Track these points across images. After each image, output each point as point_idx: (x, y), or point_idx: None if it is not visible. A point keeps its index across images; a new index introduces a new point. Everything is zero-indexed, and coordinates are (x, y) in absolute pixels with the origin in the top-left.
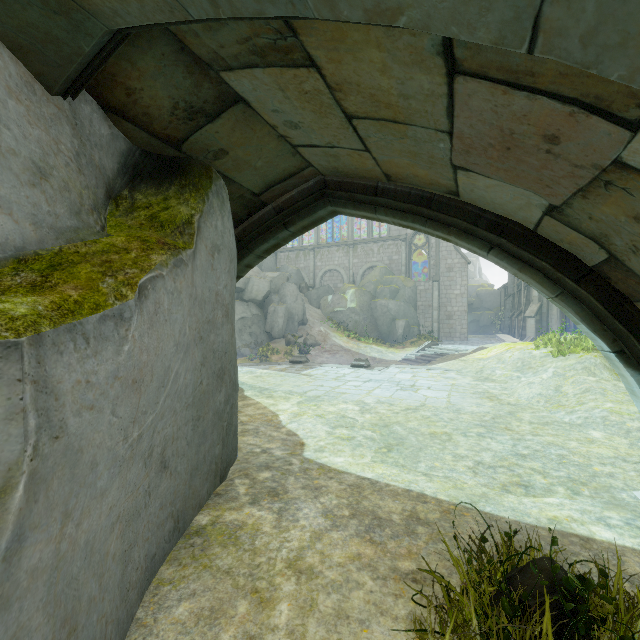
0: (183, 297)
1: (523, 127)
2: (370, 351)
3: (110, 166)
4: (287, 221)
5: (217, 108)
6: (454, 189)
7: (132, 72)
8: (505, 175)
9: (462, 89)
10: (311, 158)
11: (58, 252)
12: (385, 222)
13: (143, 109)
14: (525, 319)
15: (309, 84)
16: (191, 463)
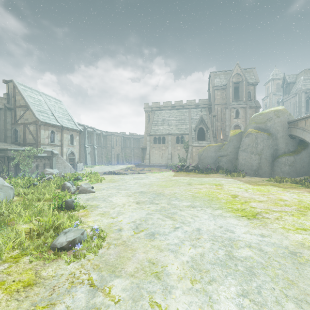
0: (305, 153)
1: None
2: None
3: (298, 141)
4: None
5: None
6: None
7: None
8: None
9: None
10: None
11: (294, 150)
12: None
13: None
14: None
15: None
16: (307, 169)
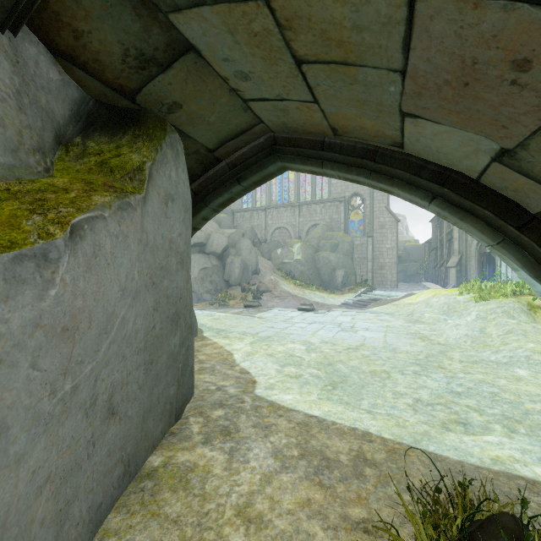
0: (130, 241)
1: (489, 53)
2: (314, 297)
3: (60, 112)
4: (240, 176)
5: (168, 57)
6: (399, 140)
7: (77, 11)
8: (456, 118)
9: (424, 9)
10: (261, 113)
11: None
12: (331, 176)
13: (93, 55)
14: (447, 269)
15: (258, 23)
16: (143, 406)
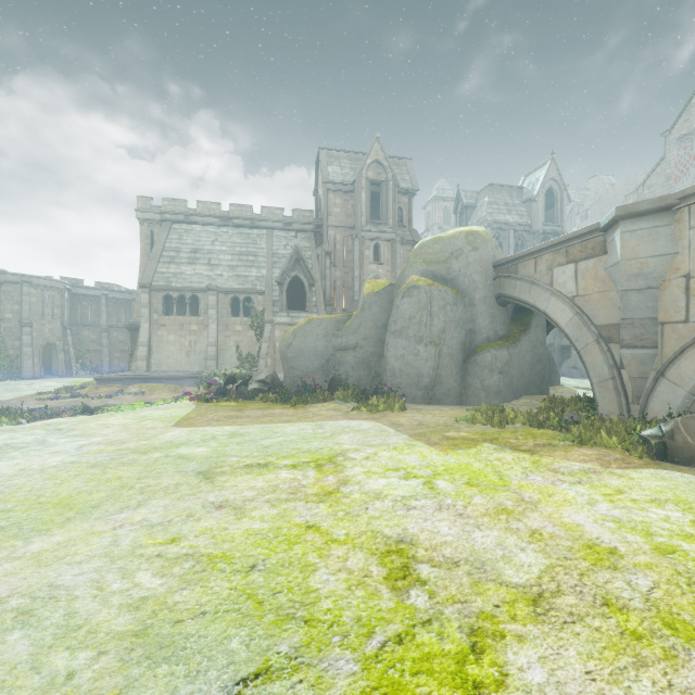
0: (527, 341)
1: None
2: None
3: (511, 313)
4: None
5: None
6: None
7: None
8: None
9: None
10: None
11: (506, 335)
12: None
13: None
14: None
15: None
16: (529, 380)
